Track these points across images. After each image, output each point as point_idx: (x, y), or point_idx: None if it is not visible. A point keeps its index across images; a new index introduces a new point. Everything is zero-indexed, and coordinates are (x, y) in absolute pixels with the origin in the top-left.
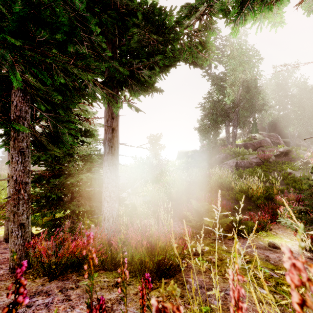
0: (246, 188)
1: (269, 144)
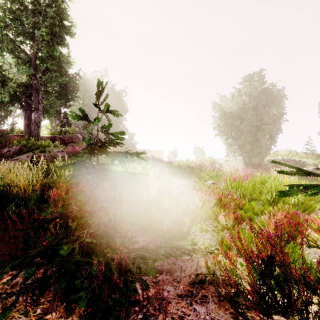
0: (1, 186)
1: (81, 140)
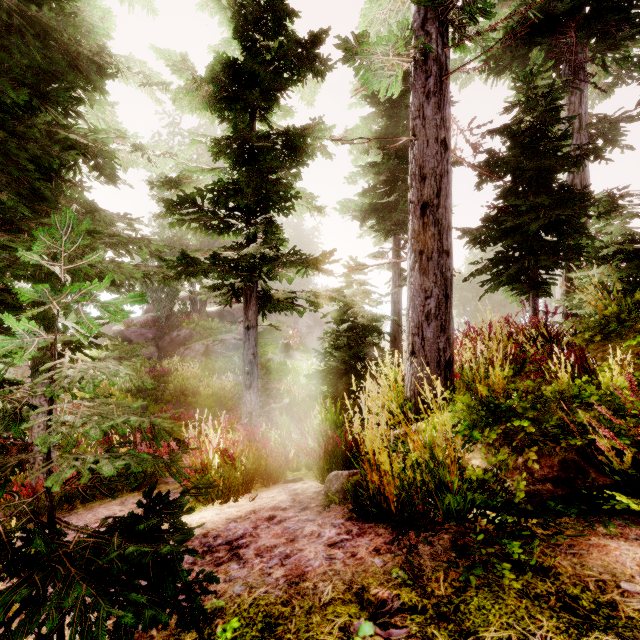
0: (218, 389)
1: None
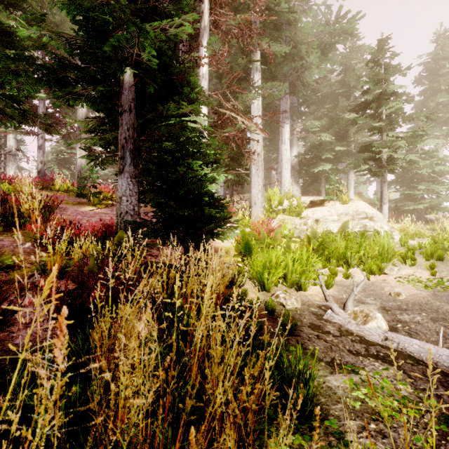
0: None
1: None
